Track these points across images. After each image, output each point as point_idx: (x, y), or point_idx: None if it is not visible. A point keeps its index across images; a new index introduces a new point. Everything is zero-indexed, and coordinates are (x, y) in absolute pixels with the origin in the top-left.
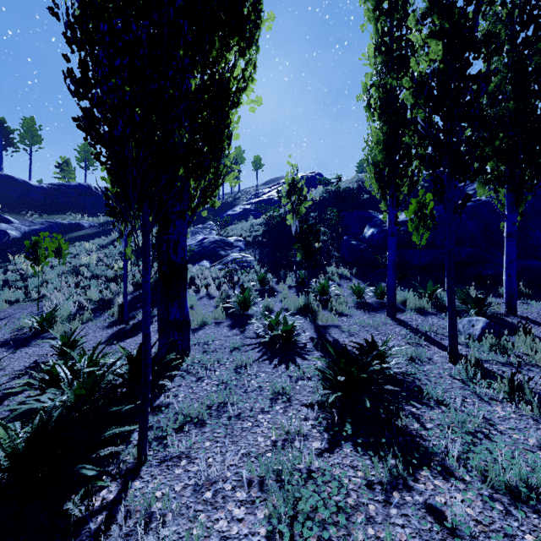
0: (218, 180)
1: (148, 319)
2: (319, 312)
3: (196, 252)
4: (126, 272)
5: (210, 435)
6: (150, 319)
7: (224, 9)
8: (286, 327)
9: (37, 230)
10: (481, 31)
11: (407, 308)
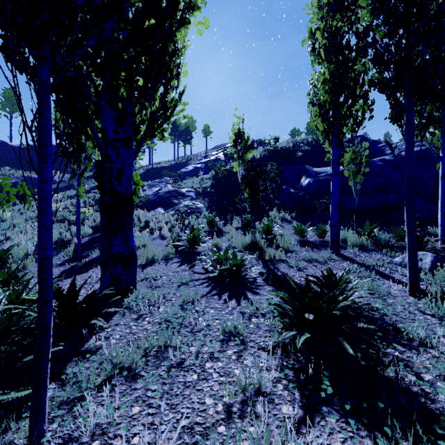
0: (166, 113)
1: (46, 235)
2: (267, 248)
3: (152, 200)
4: (79, 211)
5: (142, 395)
6: (49, 236)
7: None
8: (236, 261)
9: (13, 183)
10: None
11: (348, 245)
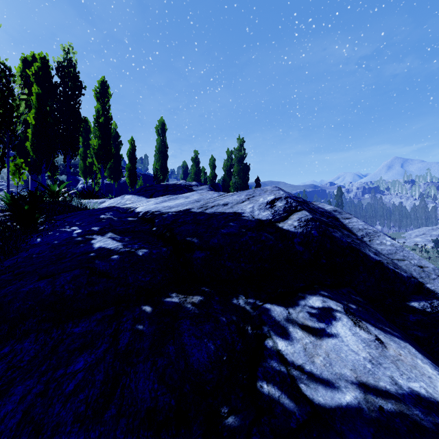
0: None
1: None
2: None
3: None
4: None
5: None
6: None
7: None
8: None
9: None
10: None
11: None
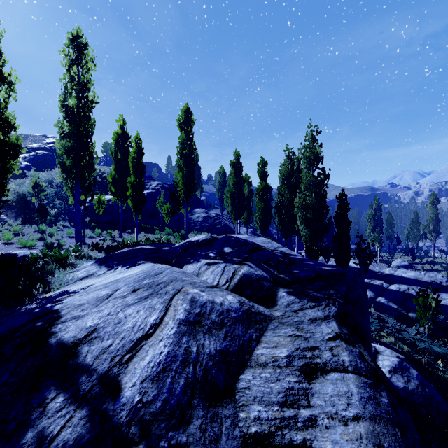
0: None
1: None
2: (47, 238)
3: None
4: None
5: None
6: None
7: (10, 155)
8: (32, 242)
9: None
10: (110, 150)
11: (87, 236)
